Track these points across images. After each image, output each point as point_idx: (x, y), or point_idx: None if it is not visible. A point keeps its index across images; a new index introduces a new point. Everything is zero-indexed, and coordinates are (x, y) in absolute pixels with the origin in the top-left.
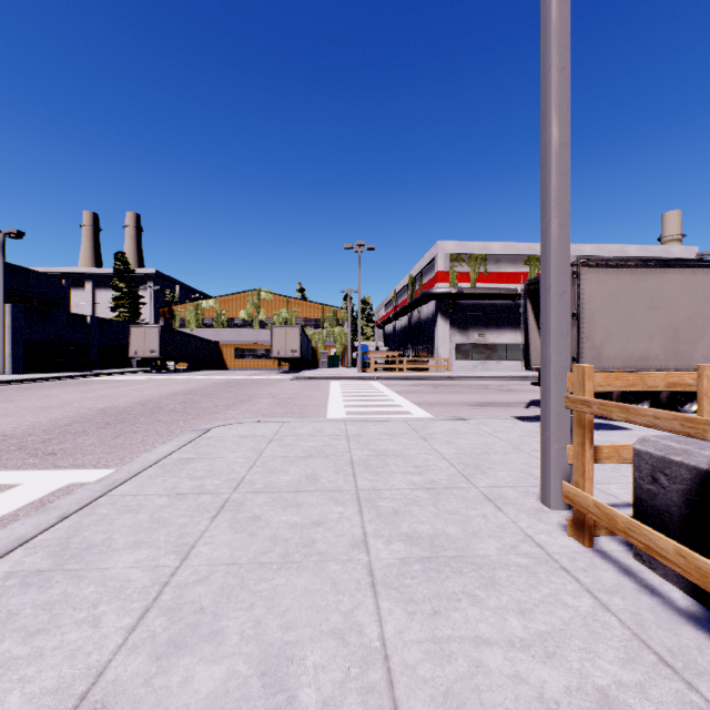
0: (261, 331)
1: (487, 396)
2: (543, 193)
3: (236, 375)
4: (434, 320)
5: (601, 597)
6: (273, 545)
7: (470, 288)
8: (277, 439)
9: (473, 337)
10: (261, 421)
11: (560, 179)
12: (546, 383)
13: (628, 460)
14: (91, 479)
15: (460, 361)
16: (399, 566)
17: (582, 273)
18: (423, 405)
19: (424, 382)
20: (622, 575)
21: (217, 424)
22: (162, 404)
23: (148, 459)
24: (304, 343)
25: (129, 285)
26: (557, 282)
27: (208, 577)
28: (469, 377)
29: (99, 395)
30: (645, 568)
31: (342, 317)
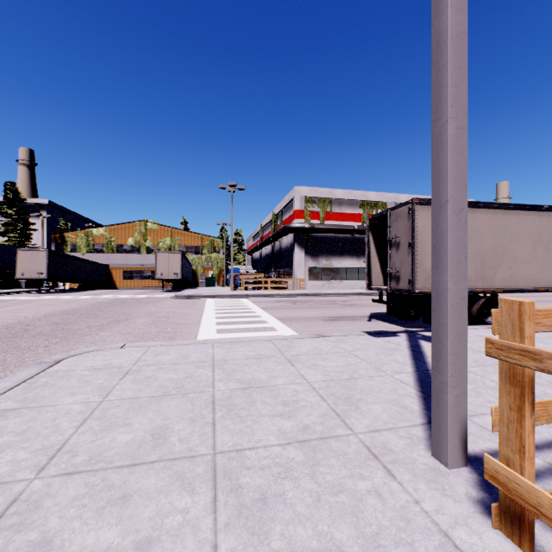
0: (148, 256)
1: (336, 311)
2: (435, 92)
3: (122, 294)
4: (292, 248)
5: None
6: None
7: (320, 224)
8: (135, 371)
9: (322, 263)
10: (124, 346)
11: (458, 73)
12: (440, 316)
13: None
14: None
15: (312, 281)
16: None
17: (416, 210)
18: (285, 320)
19: (285, 298)
20: None
21: (73, 352)
22: (31, 326)
23: None
24: (185, 266)
25: (19, 212)
26: (455, 196)
27: None
28: (320, 294)
29: None
30: None
31: (218, 245)
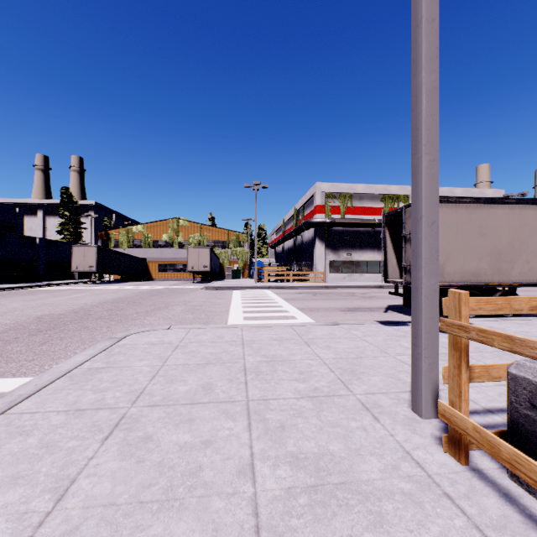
0: (179, 250)
1: (354, 302)
2: (414, 133)
3: (159, 285)
4: (313, 242)
5: (492, 536)
6: (158, 474)
7: (341, 219)
8: (182, 346)
9: (342, 256)
10: (171, 328)
11: (431, 119)
12: (417, 303)
13: (497, 379)
14: (5, 389)
15: (333, 274)
16: (285, 499)
17: None
18: (305, 310)
19: (306, 290)
20: (505, 502)
21: (132, 331)
22: (92, 311)
23: (59, 370)
24: (213, 260)
25: (72, 213)
26: (428, 212)
27: (78, 527)
28: (340, 287)
29: (40, 303)
30: (523, 491)
31: (243, 240)
